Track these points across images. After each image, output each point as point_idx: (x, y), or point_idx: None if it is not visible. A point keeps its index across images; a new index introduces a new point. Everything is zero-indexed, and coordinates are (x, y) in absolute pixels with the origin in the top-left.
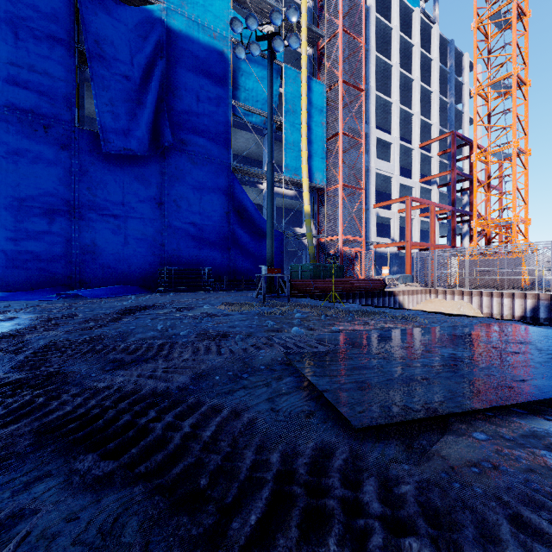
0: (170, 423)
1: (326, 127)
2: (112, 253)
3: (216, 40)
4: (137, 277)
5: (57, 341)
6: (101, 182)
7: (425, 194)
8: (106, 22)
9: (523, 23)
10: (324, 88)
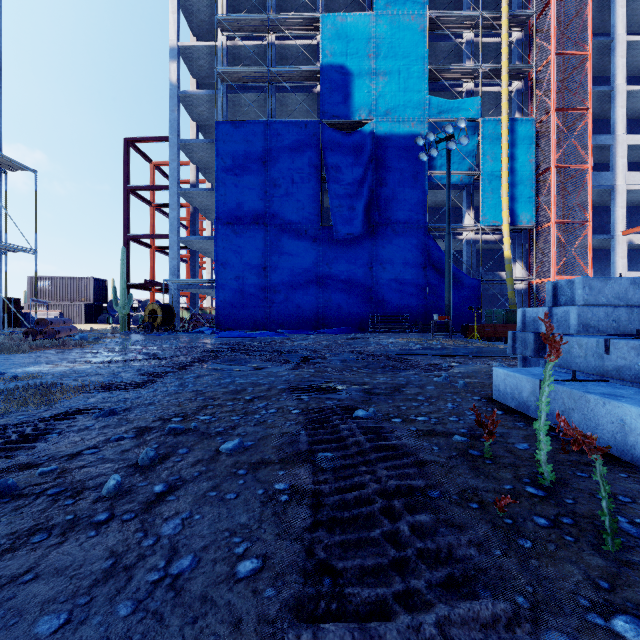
0: (360, 351)
1: (537, 161)
2: (340, 305)
3: (414, 127)
4: (356, 321)
5: (329, 344)
6: (334, 259)
7: None
8: (337, 152)
9: None
10: (533, 123)
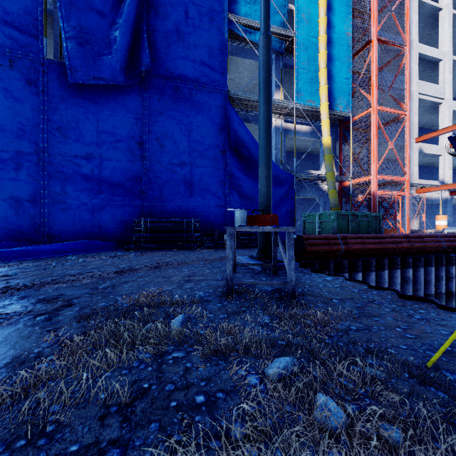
0: None
1: (352, 40)
2: (84, 202)
3: None
4: (113, 230)
5: None
6: (72, 120)
7: None
8: None
9: None
10: None
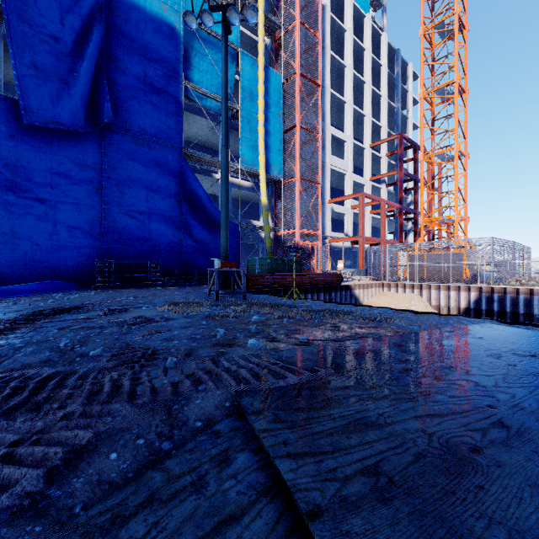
0: None
1: (283, 119)
2: (37, 243)
3: (166, 12)
4: (70, 271)
5: None
6: (22, 159)
7: (375, 192)
8: None
9: (464, 36)
10: (281, 79)
